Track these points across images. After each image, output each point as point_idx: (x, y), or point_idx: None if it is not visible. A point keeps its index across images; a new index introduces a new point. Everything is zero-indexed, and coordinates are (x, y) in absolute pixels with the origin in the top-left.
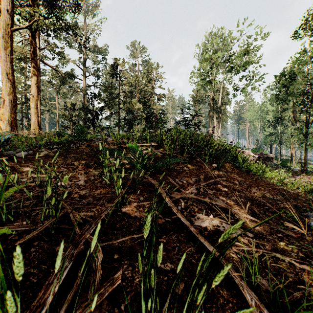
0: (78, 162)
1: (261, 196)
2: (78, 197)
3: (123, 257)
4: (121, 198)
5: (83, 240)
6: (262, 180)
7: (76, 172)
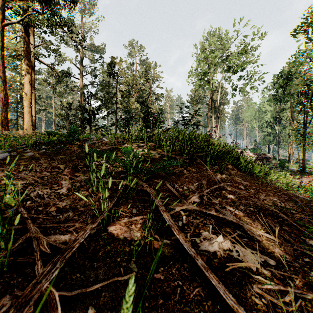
0: (66, 164)
1: (272, 204)
2: (54, 211)
3: (102, 311)
4: (108, 211)
5: (36, 295)
6: (268, 183)
7: (60, 177)
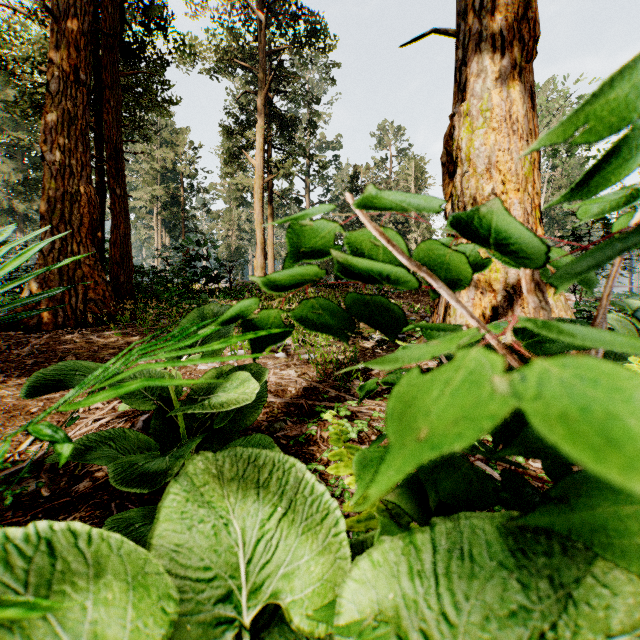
0: None
1: None
2: None
3: None
4: None
5: None
6: None
7: None
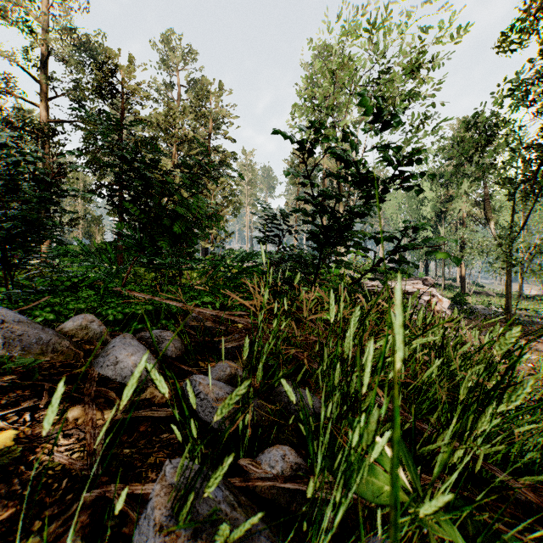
0: None
1: None
2: None
3: None
4: None
5: None
6: None
7: None
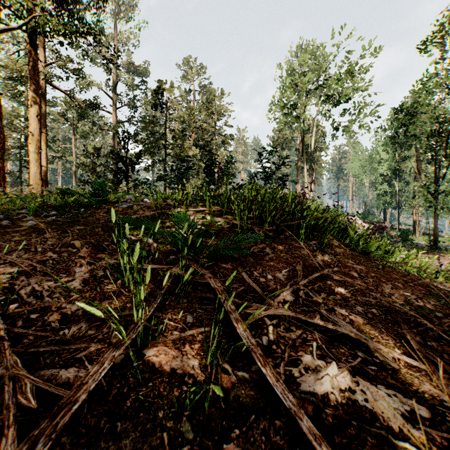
0: (85, 240)
1: (404, 302)
2: (57, 321)
3: None
4: (147, 320)
5: None
6: (391, 267)
7: (72, 261)
